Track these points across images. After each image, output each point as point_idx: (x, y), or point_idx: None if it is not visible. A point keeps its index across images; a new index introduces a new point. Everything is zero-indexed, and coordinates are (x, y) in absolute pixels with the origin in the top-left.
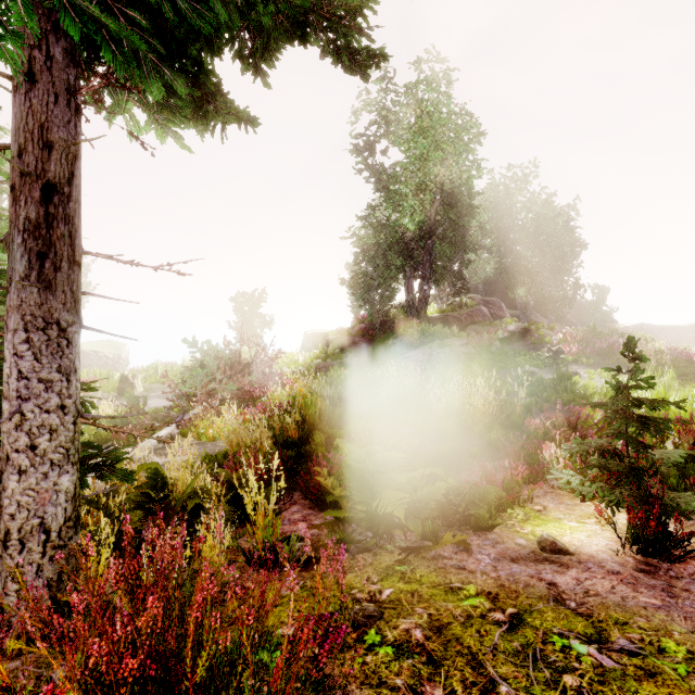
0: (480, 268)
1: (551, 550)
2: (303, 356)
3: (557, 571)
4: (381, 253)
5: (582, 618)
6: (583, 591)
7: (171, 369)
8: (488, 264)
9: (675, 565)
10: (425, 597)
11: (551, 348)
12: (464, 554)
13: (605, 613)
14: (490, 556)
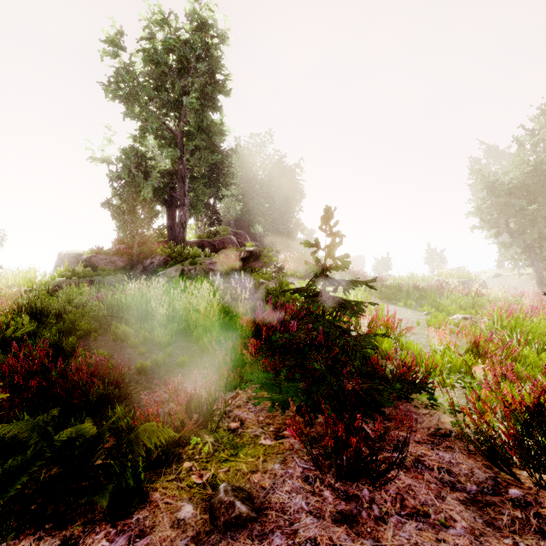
0: (232, 208)
1: (225, 521)
2: (47, 275)
3: None
4: (140, 178)
5: None
6: None
7: None
8: (238, 205)
9: (376, 486)
10: None
11: (276, 265)
12: None
13: None
14: None
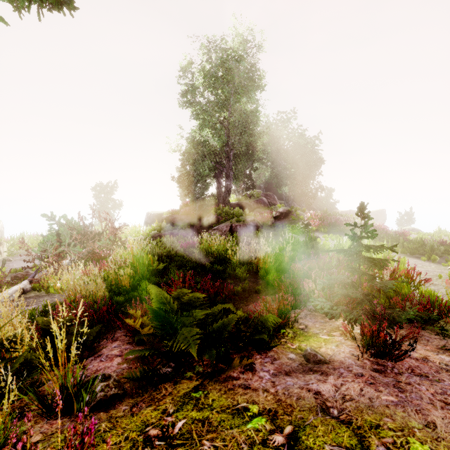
0: (262, 174)
1: (313, 361)
2: (144, 229)
3: (320, 380)
4: (199, 159)
5: (345, 427)
6: (341, 397)
7: (36, 239)
8: (267, 172)
9: (396, 362)
10: (214, 425)
11: (303, 222)
12: (249, 373)
13: (361, 417)
14: (269, 372)
